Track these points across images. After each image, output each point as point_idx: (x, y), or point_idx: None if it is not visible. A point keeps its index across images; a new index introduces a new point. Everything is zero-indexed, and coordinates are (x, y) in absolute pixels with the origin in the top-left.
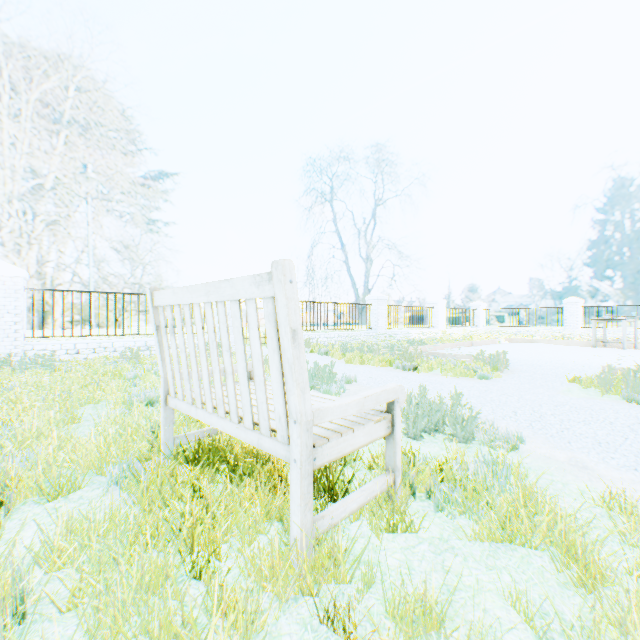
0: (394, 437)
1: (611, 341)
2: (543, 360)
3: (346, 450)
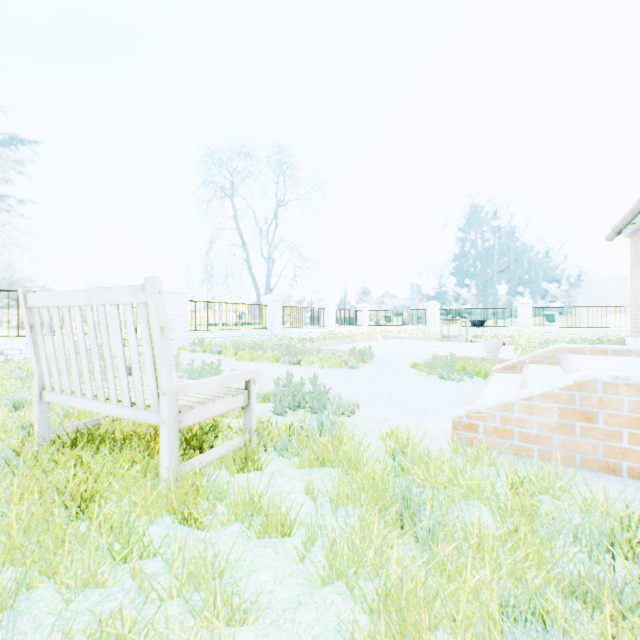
0: (251, 407)
1: (452, 336)
2: (400, 352)
3: (208, 416)
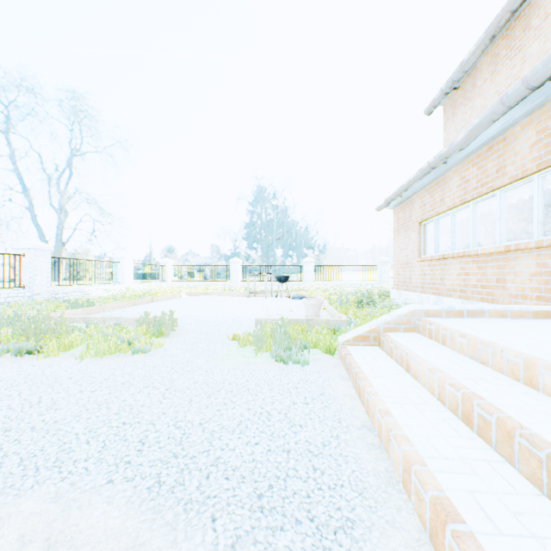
0: None
1: (259, 292)
2: (212, 315)
3: None
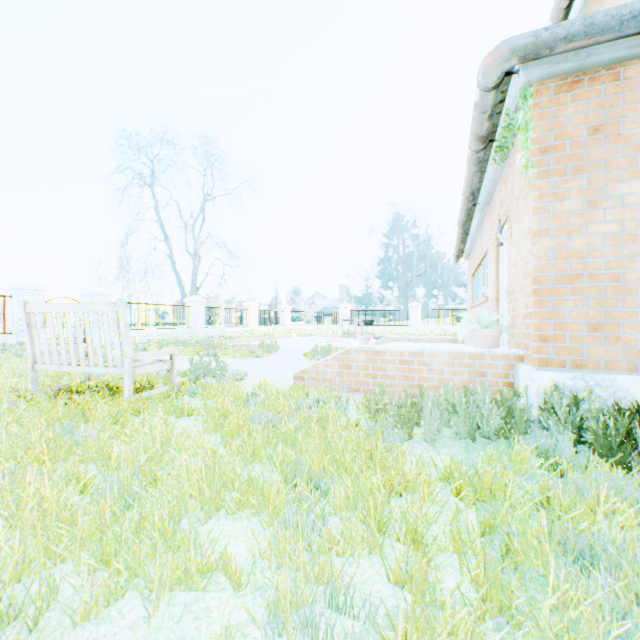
0: (174, 370)
1: (350, 333)
2: (302, 346)
3: (149, 372)
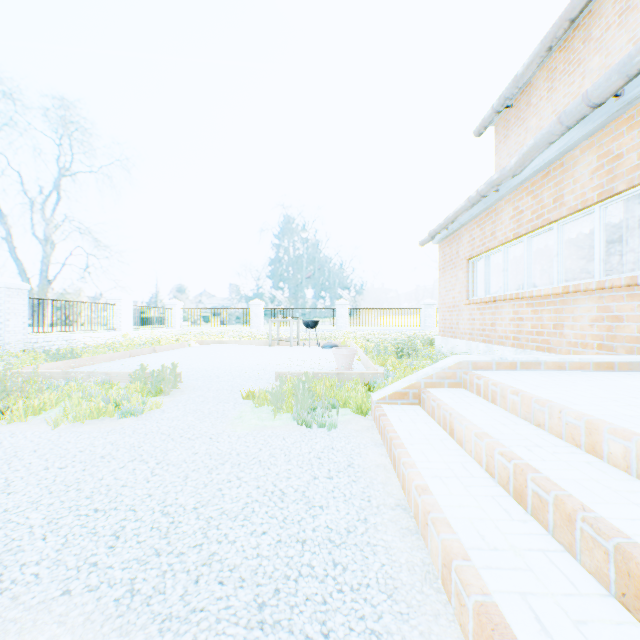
0: None
1: (284, 340)
2: (224, 368)
3: None
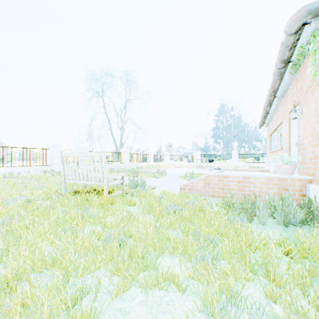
0: (124, 183)
1: (201, 166)
2: (178, 172)
3: (114, 184)
